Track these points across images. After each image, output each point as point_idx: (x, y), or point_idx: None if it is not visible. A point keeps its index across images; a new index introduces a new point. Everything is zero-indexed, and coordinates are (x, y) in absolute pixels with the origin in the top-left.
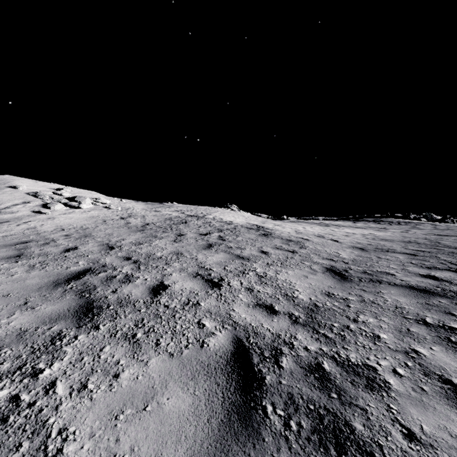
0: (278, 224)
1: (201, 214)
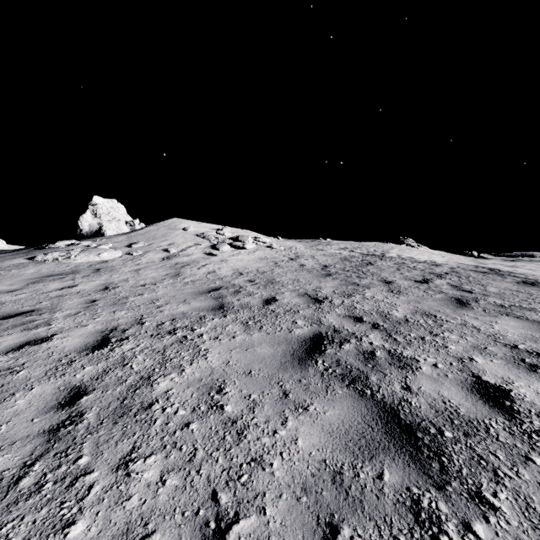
0: (509, 265)
1: (376, 252)
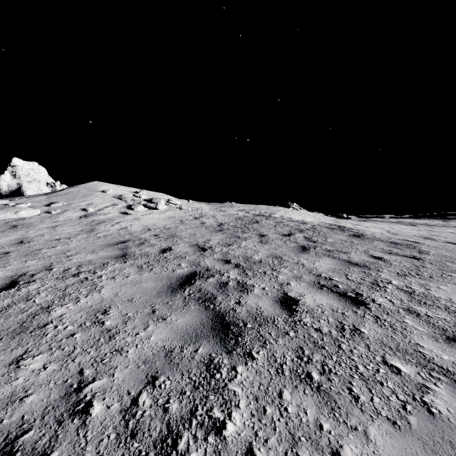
0: (356, 223)
1: (266, 213)
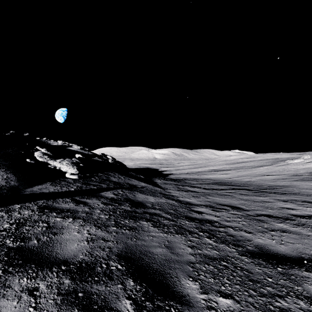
0: None
1: None
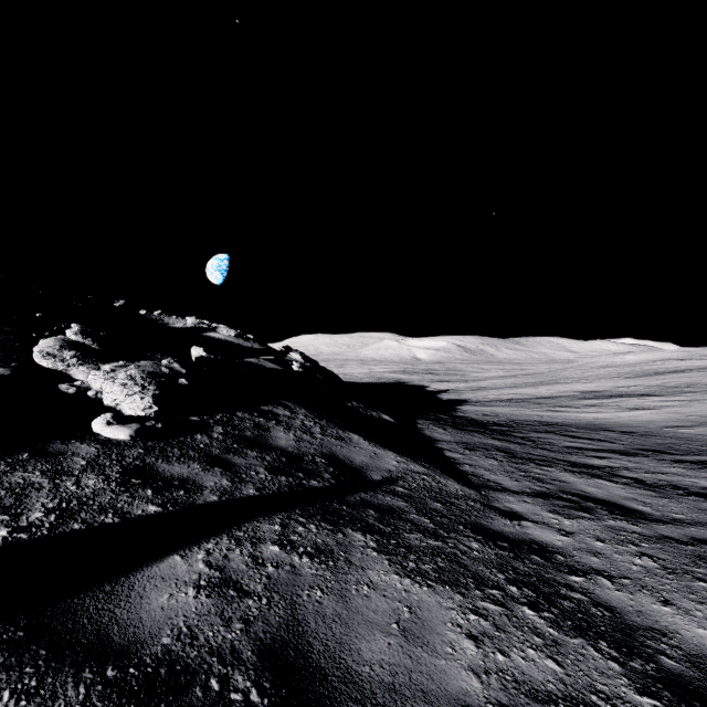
0: None
1: None
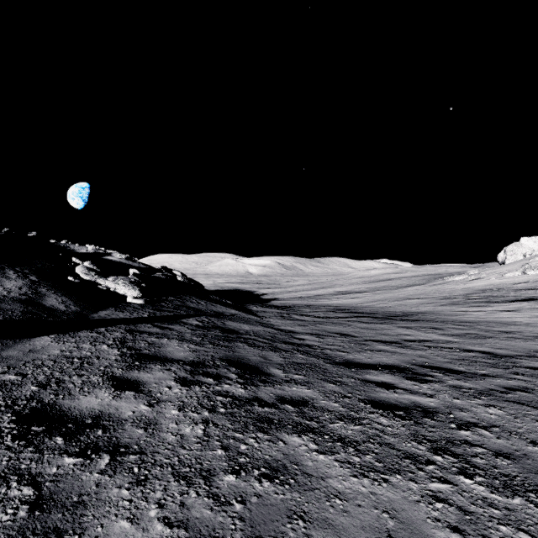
0: None
1: None
